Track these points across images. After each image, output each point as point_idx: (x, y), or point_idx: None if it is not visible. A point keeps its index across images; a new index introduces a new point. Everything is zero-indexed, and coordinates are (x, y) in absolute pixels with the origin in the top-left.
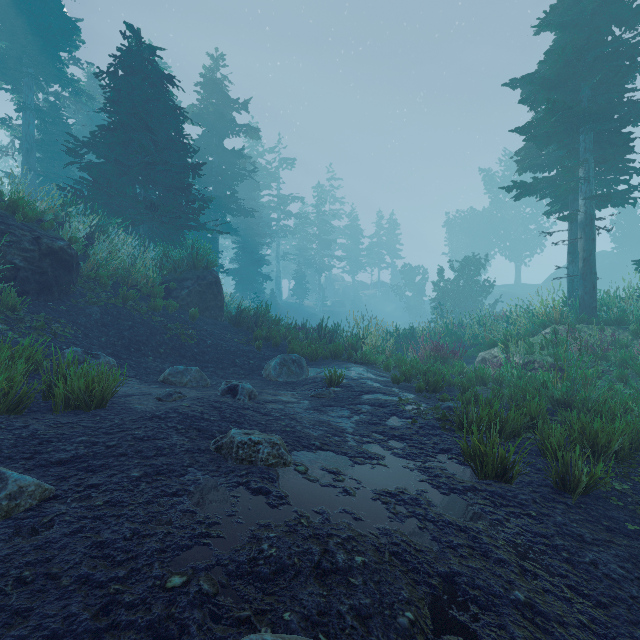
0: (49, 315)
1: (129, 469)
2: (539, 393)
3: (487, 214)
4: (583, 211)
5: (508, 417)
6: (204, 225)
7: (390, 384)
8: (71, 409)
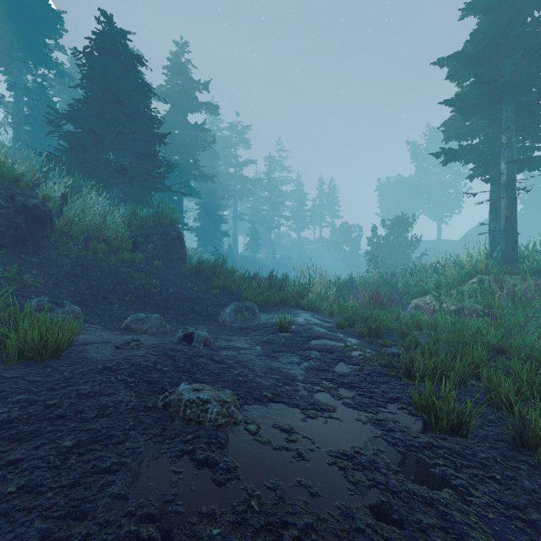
0: (22, 266)
1: (62, 437)
2: (475, 339)
3: (413, 180)
4: (505, 173)
5: (453, 365)
6: (169, 187)
7: (335, 329)
8: (26, 359)
